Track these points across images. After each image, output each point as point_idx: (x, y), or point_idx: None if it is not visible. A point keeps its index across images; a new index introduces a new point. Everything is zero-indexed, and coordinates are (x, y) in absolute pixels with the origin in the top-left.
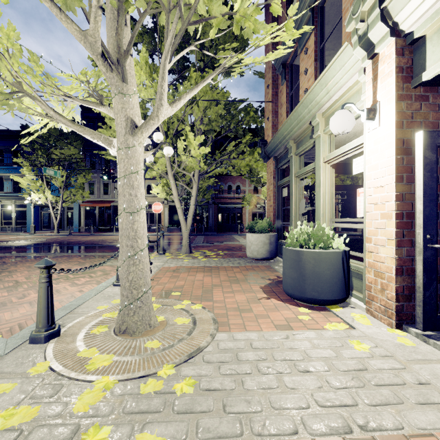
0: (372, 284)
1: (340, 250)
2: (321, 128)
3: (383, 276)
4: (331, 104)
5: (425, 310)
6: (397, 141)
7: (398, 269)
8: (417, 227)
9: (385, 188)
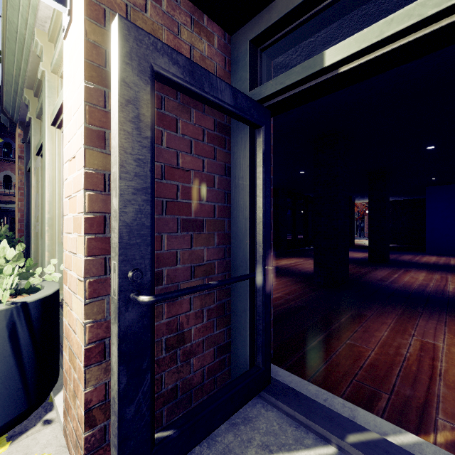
0: (68, 377)
1: (1, 307)
2: (46, 61)
3: (75, 363)
4: (52, 10)
5: (126, 454)
6: (88, 46)
7: (92, 351)
8: (113, 254)
9: (76, 159)
